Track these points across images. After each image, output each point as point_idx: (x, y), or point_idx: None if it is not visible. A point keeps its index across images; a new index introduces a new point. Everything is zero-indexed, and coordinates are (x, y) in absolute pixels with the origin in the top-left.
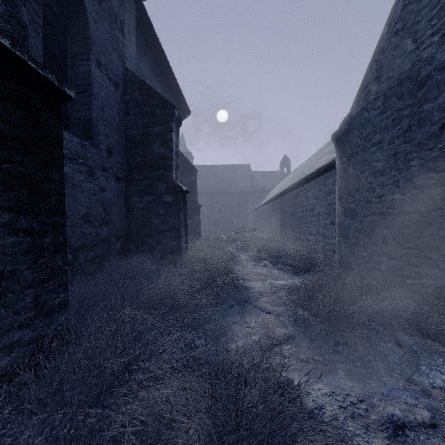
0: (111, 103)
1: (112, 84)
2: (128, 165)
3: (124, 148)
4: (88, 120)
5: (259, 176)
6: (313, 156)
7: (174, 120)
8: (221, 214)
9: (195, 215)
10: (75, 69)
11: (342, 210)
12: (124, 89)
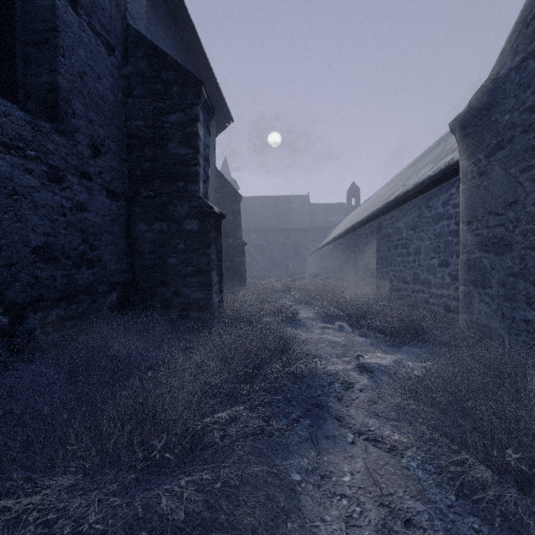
0: (99, 72)
1: (102, 43)
2: (131, 175)
3: (124, 148)
4: (52, 89)
5: (320, 209)
6: (391, 181)
7: (200, 104)
8: (273, 256)
9: (238, 256)
10: (30, 4)
11: (475, 240)
12: (124, 56)
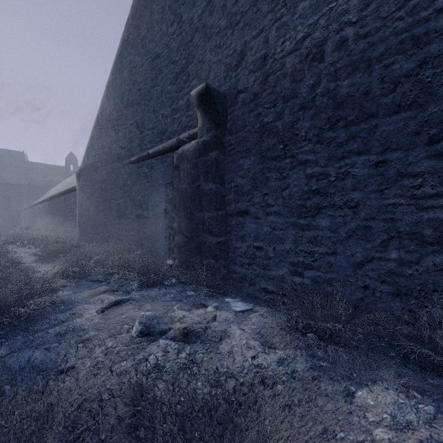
0: None
1: None
2: None
3: None
4: None
5: (38, 168)
6: None
7: None
8: None
9: None
10: None
11: (79, 213)
12: None
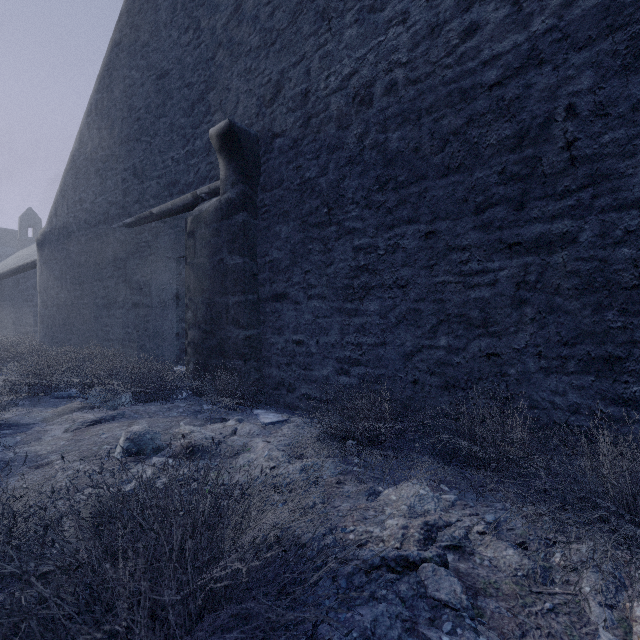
0: None
1: None
2: None
3: None
4: None
5: None
6: None
7: None
8: None
9: None
10: None
11: (41, 302)
12: None
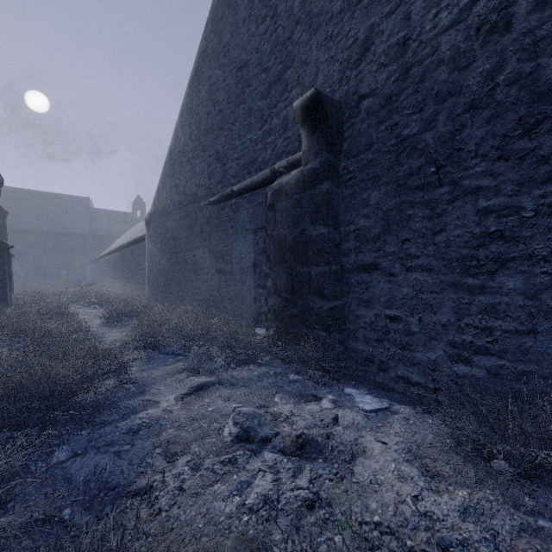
0: None
1: None
2: None
3: None
4: None
5: (104, 215)
6: None
7: None
8: (39, 264)
9: None
10: None
11: (148, 267)
12: None
